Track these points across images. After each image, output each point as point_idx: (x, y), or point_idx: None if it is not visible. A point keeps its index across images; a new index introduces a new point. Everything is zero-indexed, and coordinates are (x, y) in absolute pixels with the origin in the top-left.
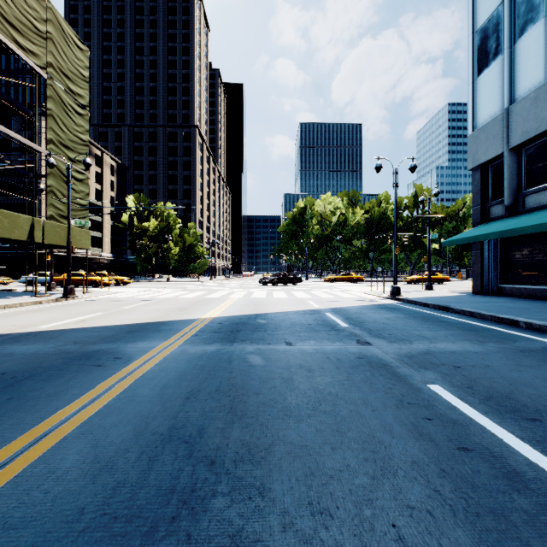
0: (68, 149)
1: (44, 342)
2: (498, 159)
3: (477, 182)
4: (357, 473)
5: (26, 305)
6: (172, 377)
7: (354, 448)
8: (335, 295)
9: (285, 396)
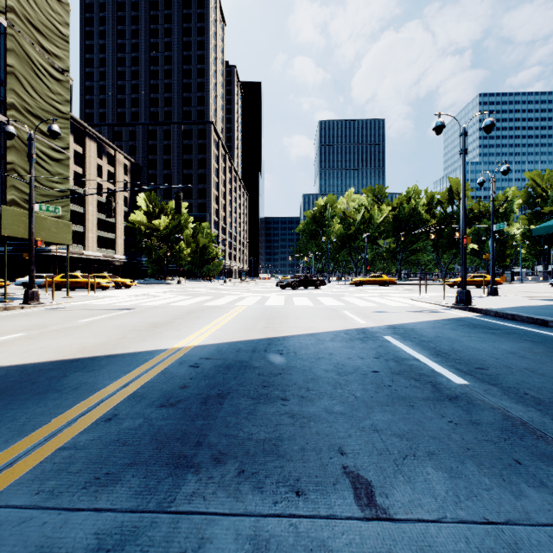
0: (39, 119)
1: None
2: None
3: None
4: None
5: None
6: None
7: None
8: (375, 302)
9: None
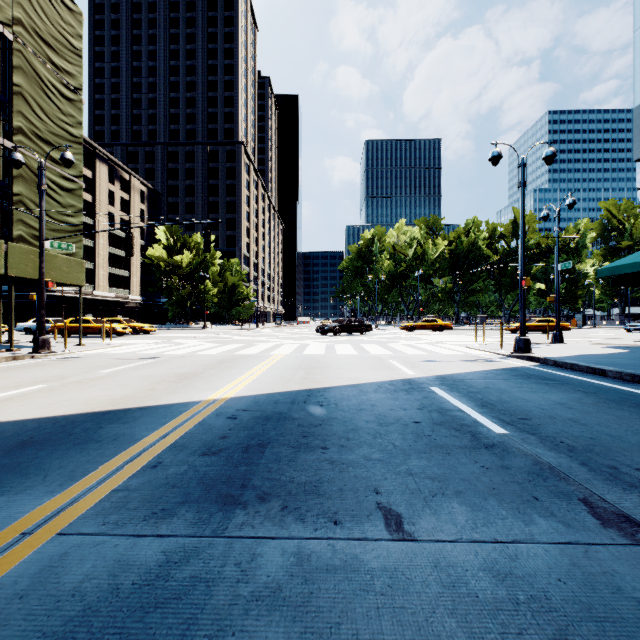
0: (49, 145)
1: None
2: None
3: None
4: None
5: None
6: None
7: None
8: (426, 350)
9: None
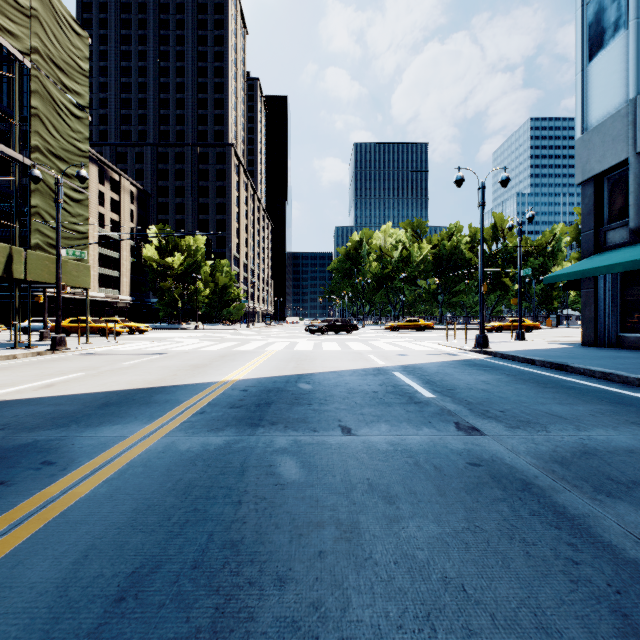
0: (61, 160)
1: None
2: (619, 168)
3: (588, 200)
4: None
5: None
6: (118, 518)
7: None
8: (402, 346)
9: (346, 590)
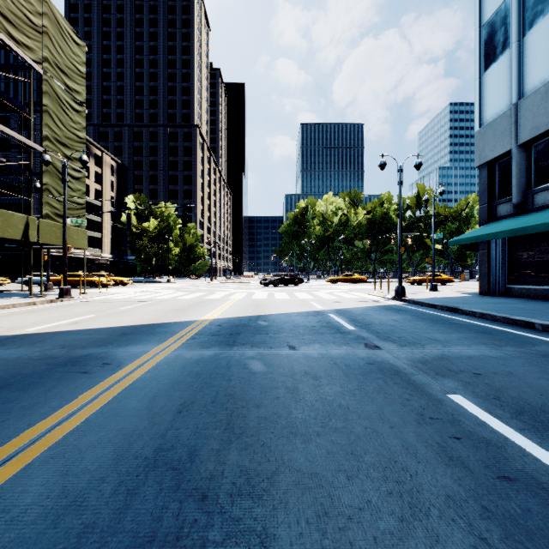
0: (65, 146)
1: (29, 345)
2: (506, 156)
3: (484, 180)
4: (381, 513)
5: (20, 306)
6: (163, 386)
7: (374, 477)
8: (338, 296)
9: (290, 409)
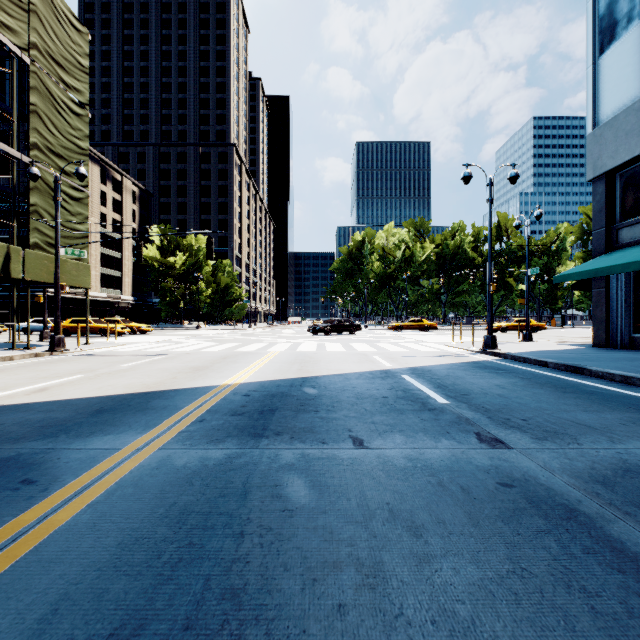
0: (60, 158)
1: None
2: (632, 164)
3: (600, 196)
4: None
5: None
6: (99, 555)
7: None
8: (407, 347)
9: None
